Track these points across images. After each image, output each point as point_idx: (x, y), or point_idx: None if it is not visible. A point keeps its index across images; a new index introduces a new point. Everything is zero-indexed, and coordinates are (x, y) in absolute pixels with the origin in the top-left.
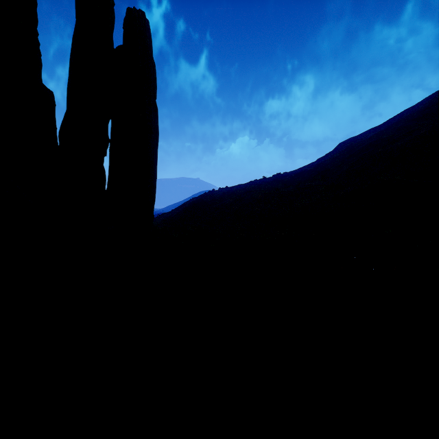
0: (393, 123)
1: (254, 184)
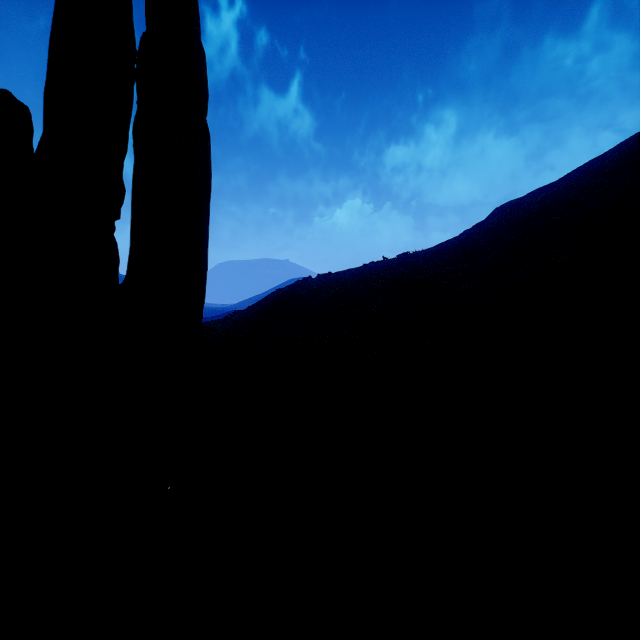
0: (575, 179)
1: (370, 268)
